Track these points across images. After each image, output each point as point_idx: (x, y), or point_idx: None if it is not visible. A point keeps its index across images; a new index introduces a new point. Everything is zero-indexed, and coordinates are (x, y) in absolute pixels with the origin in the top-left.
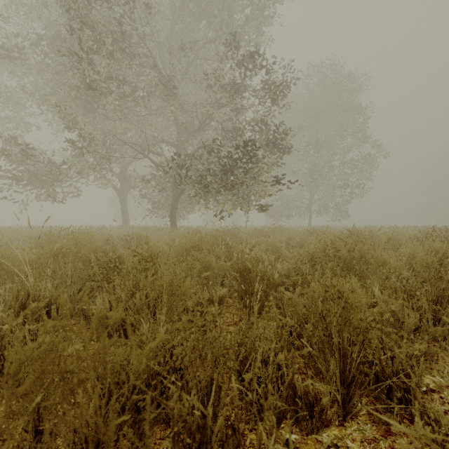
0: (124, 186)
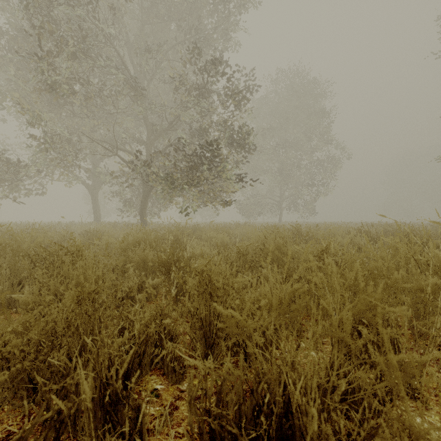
0: (95, 183)
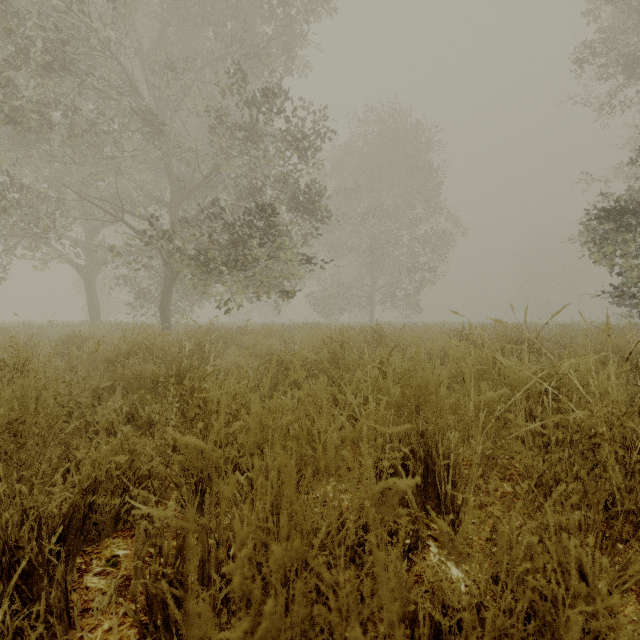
0: (92, 262)
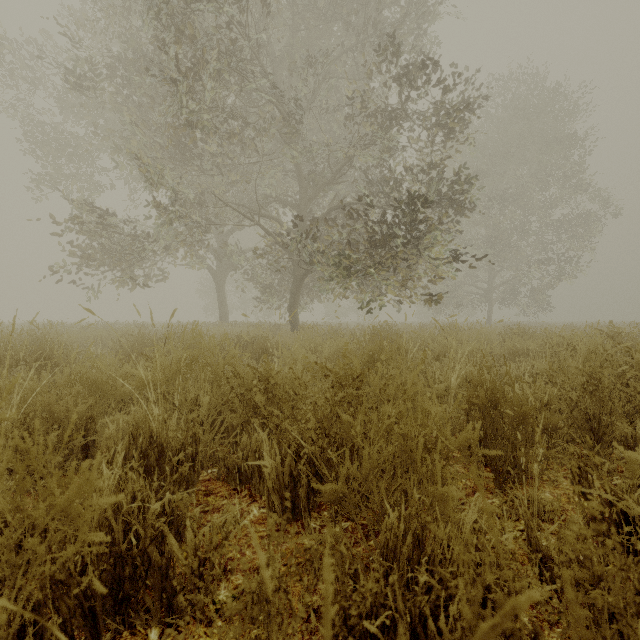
0: (222, 267)
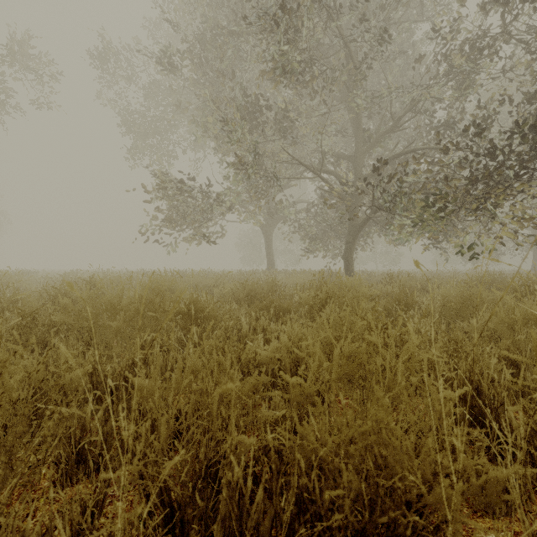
0: (269, 222)
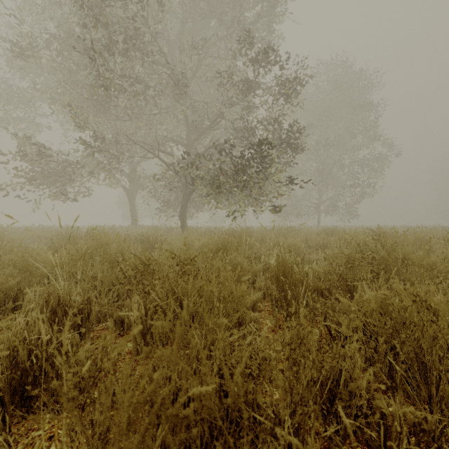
0: (133, 186)
